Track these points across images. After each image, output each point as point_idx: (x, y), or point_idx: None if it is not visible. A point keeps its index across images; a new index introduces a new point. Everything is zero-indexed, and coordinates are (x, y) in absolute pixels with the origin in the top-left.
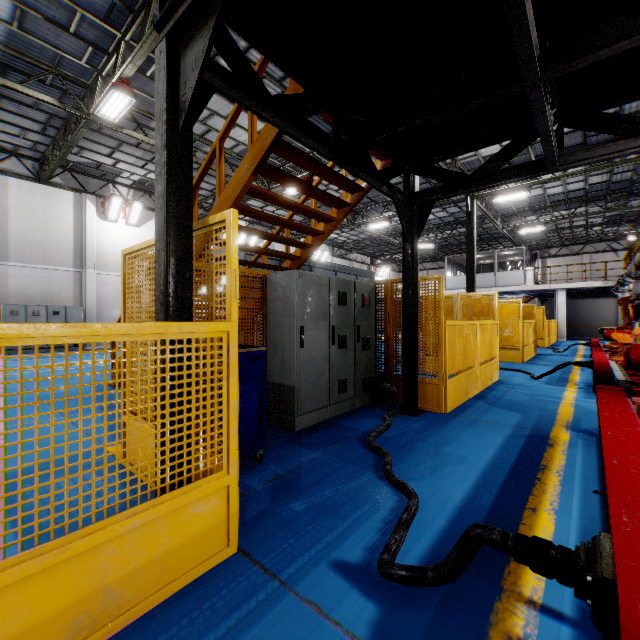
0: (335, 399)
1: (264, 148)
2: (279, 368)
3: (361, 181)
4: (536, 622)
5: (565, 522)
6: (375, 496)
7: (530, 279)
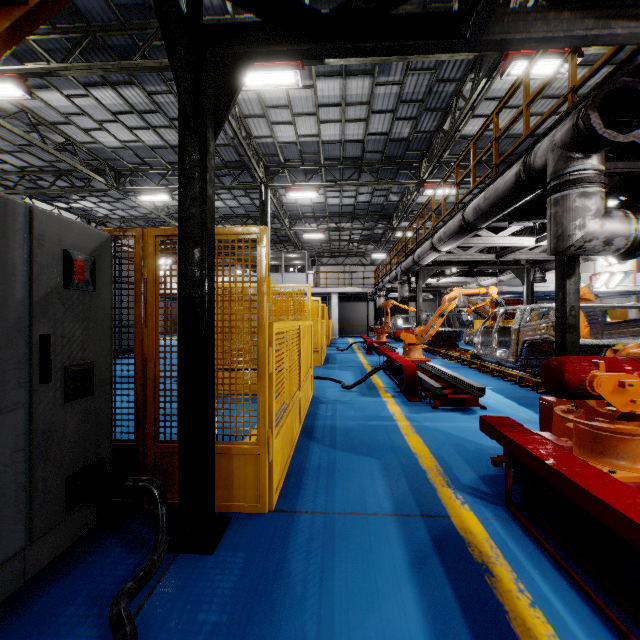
0: None
1: None
2: None
3: None
4: None
5: None
6: None
7: (311, 282)
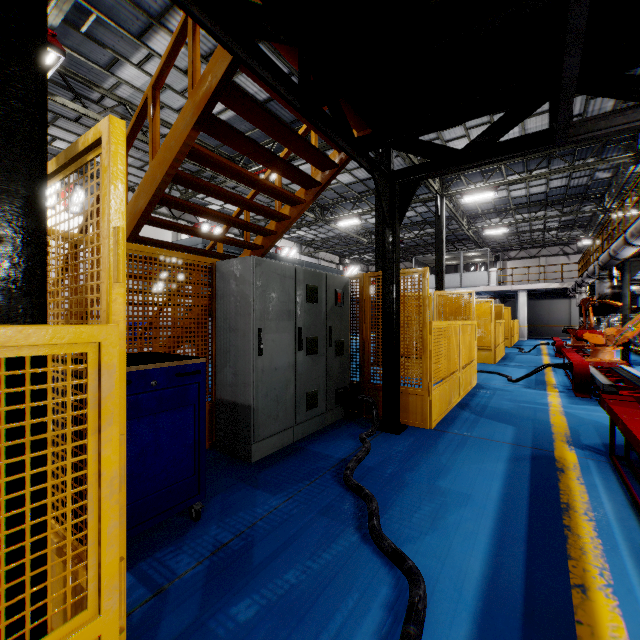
0: (303, 417)
1: (208, 92)
2: (231, 381)
3: (333, 156)
4: None
5: (633, 611)
6: (361, 578)
7: (494, 280)
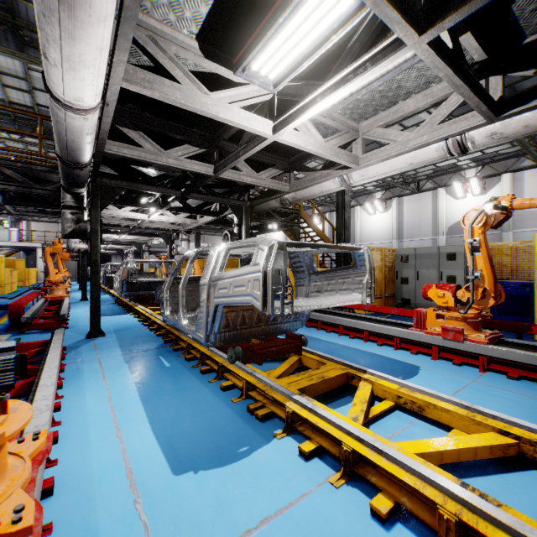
0: None
1: None
2: None
3: None
4: (1, 325)
5: None
6: None
7: (16, 237)
